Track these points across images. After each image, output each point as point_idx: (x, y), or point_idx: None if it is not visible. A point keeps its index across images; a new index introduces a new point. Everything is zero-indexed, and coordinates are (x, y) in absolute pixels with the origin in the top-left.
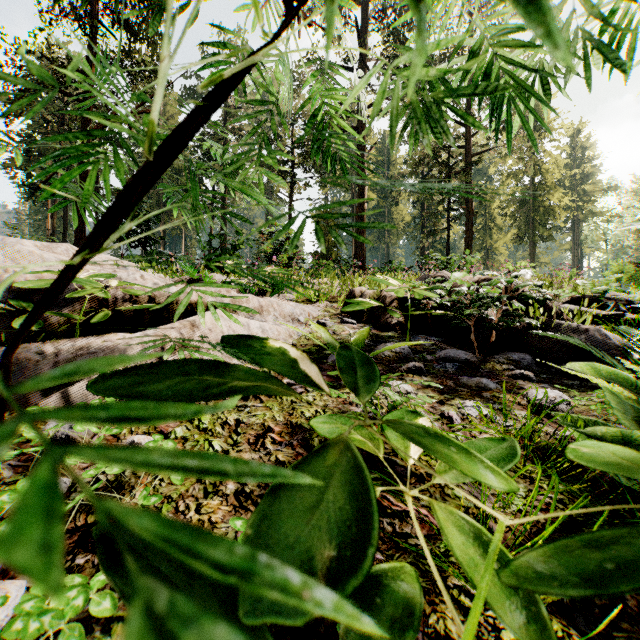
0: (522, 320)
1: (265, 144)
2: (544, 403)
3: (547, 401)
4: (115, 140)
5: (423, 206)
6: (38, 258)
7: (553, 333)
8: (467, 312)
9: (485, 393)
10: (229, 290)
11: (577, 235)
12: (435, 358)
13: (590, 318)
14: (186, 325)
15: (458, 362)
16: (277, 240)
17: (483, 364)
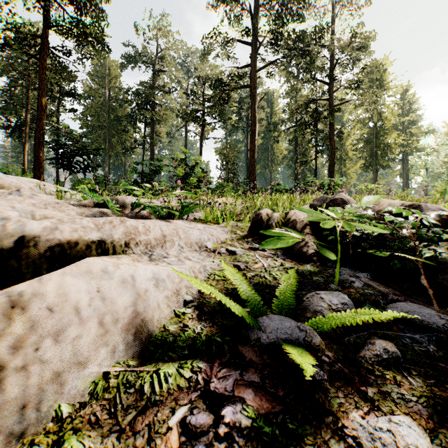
0: None
1: None
2: None
3: None
4: (71, 93)
5: (297, 143)
6: None
7: None
8: (428, 254)
9: None
10: (125, 219)
11: (405, 164)
12: None
13: None
14: None
15: (431, 330)
16: (188, 166)
17: None
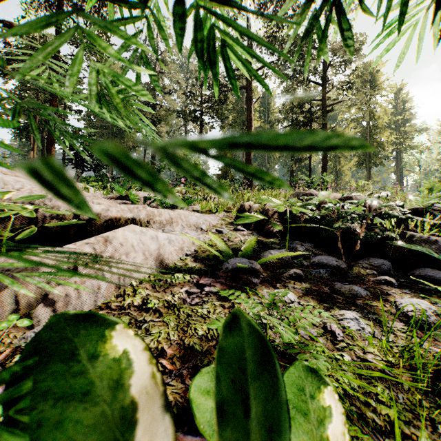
0: (384, 234)
1: (145, 64)
2: (416, 315)
3: (419, 314)
4: None
5: None
6: (0, 180)
7: (407, 243)
8: (336, 225)
9: (358, 301)
10: (145, 206)
11: (399, 162)
12: (310, 263)
13: (428, 227)
14: (100, 241)
15: (330, 268)
16: None
17: (350, 269)
